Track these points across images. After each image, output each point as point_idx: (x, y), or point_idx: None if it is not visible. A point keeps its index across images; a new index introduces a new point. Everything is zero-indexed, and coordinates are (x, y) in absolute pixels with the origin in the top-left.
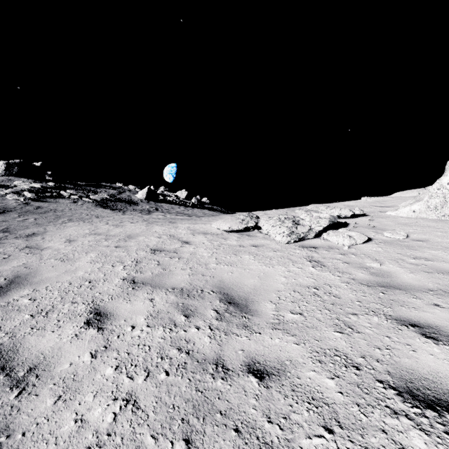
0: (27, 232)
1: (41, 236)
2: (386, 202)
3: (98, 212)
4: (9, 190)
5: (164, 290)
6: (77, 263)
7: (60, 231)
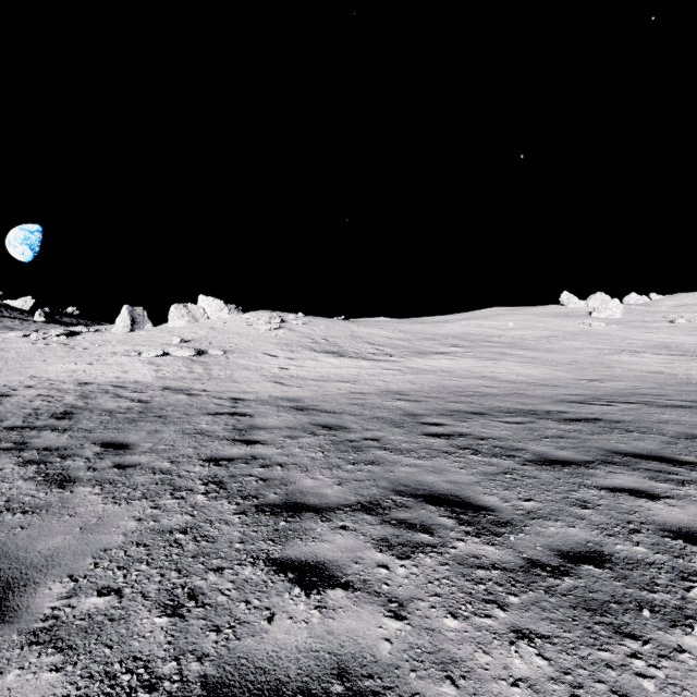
0: None
1: None
2: None
3: None
4: None
5: None
6: None
7: None
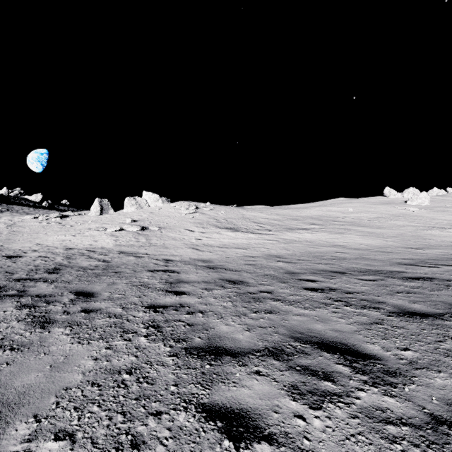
0: None
1: None
2: None
3: None
4: None
5: (4, 225)
6: None
7: None
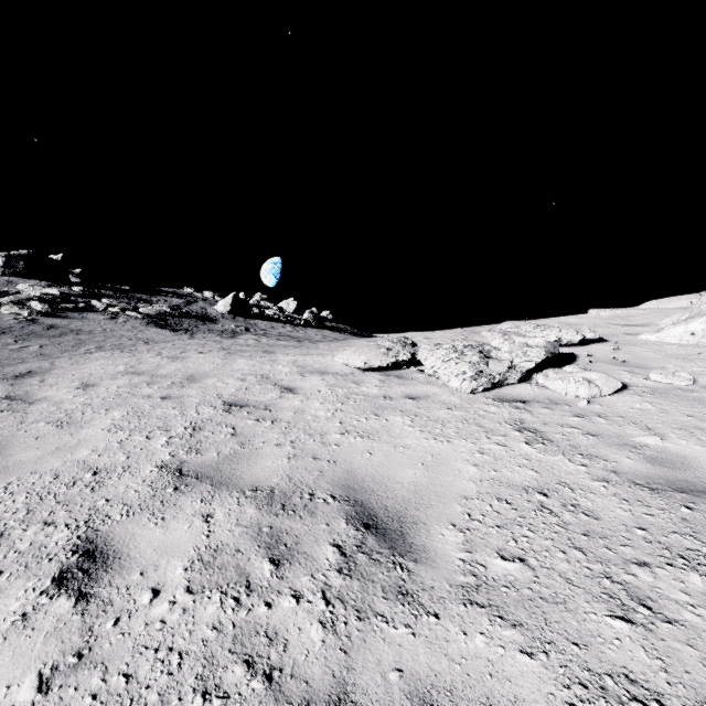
0: (18, 370)
1: (40, 377)
2: (633, 317)
3: (150, 334)
4: (6, 299)
5: (236, 492)
6: (84, 431)
7: (76, 367)
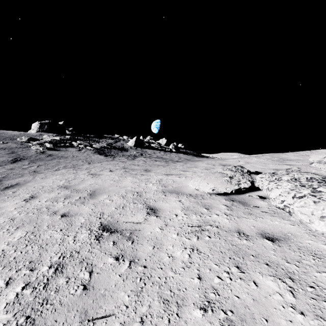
0: (13, 182)
1: (17, 188)
2: None
3: (93, 158)
4: (36, 142)
5: None
6: None
7: (41, 181)
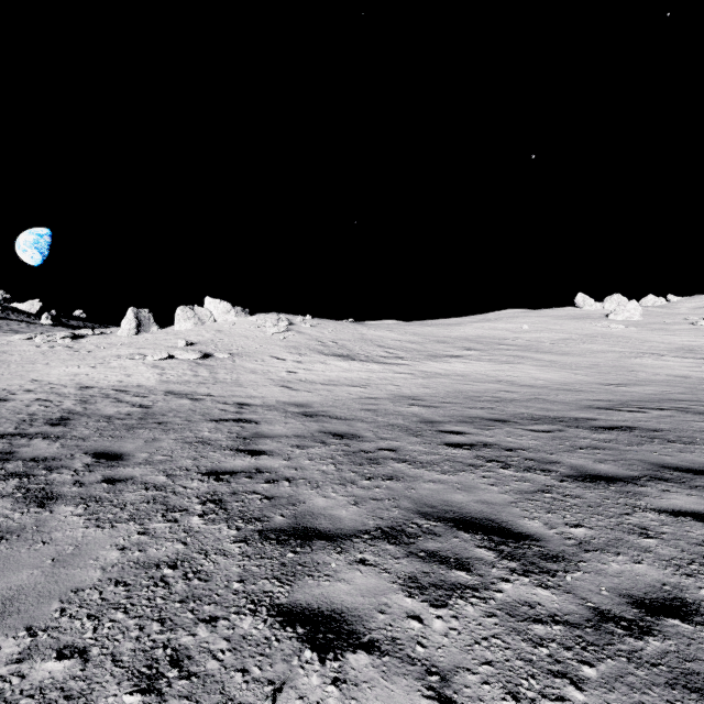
0: None
1: None
2: None
3: None
4: None
5: None
6: None
7: None
